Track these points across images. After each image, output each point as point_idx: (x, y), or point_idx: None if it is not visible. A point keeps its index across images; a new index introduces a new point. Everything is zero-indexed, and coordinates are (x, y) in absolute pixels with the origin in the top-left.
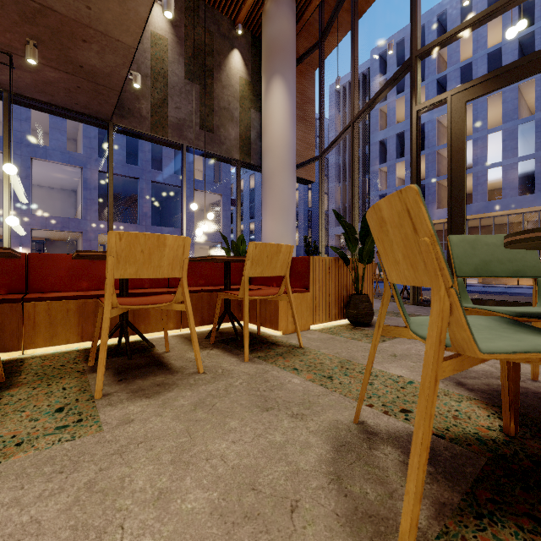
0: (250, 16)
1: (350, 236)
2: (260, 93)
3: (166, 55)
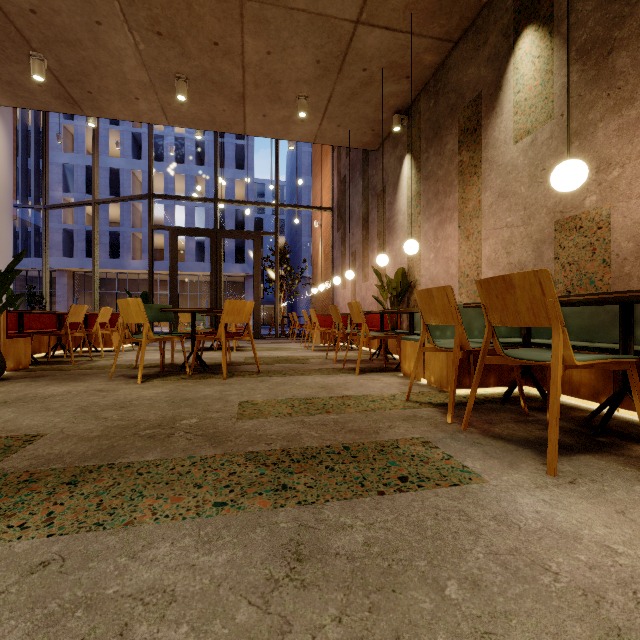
0: None
1: None
2: None
3: None
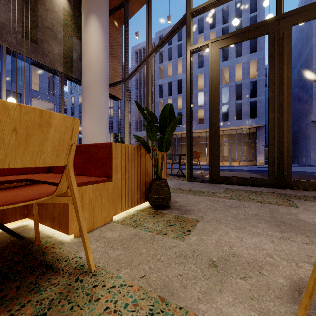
0: None
1: (152, 124)
2: (81, 26)
3: None
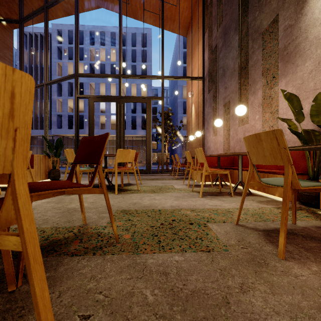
0: None
1: (51, 147)
2: None
3: None
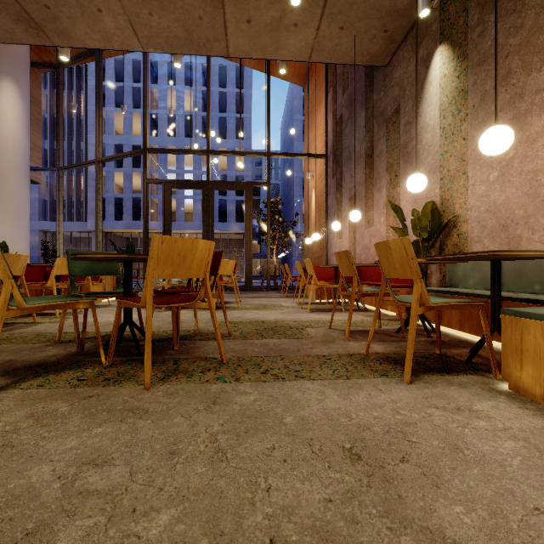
0: None
1: None
2: None
3: None
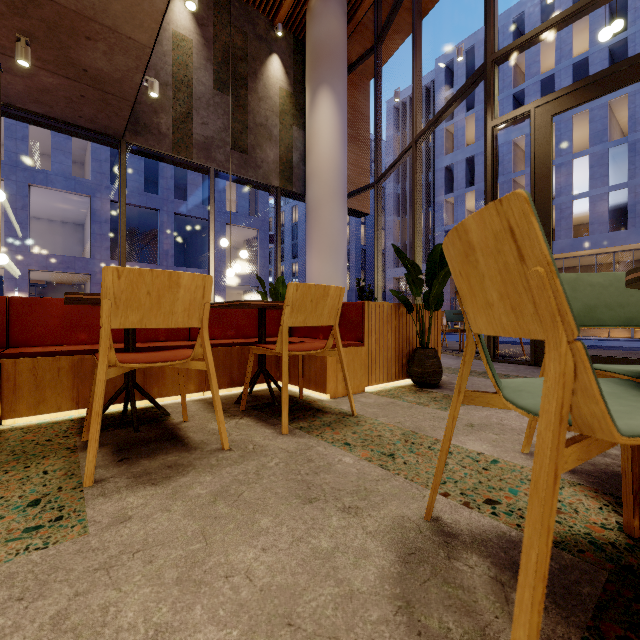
0: (292, 14)
1: (414, 276)
2: (304, 107)
3: (190, 60)
